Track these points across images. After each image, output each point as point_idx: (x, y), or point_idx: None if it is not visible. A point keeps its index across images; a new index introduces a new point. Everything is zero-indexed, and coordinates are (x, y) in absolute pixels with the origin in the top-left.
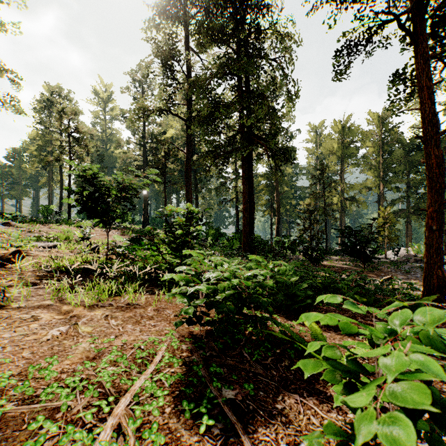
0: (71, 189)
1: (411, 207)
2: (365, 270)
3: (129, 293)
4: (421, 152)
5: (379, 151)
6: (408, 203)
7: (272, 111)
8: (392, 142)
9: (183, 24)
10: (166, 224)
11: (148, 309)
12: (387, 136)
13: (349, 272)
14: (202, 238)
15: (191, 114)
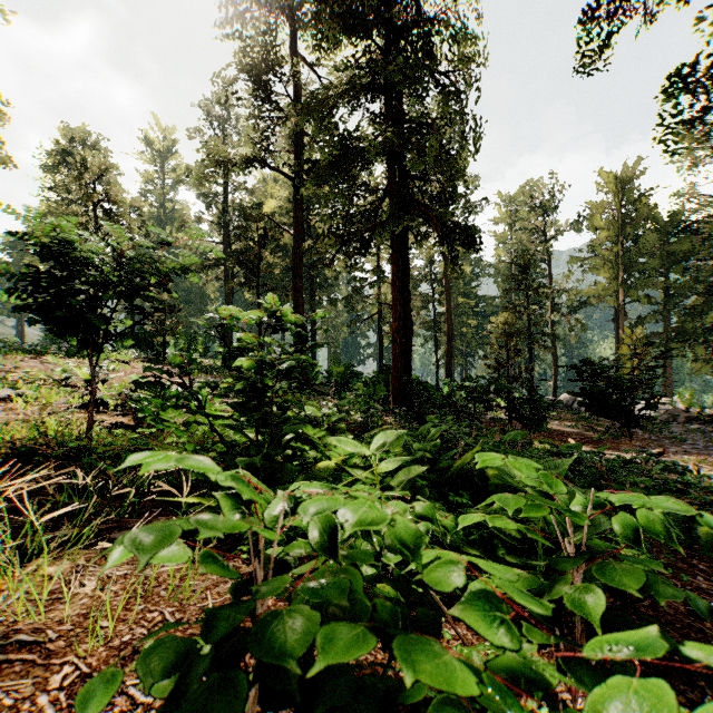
0: (6, 266)
1: (671, 329)
2: (606, 437)
3: (64, 556)
4: (689, 238)
5: (617, 236)
6: (665, 322)
7: (445, 155)
8: (639, 221)
9: (288, 9)
10: (227, 349)
11: (51, 682)
12: (631, 212)
13: (577, 439)
14: (322, 381)
15: (302, 166)
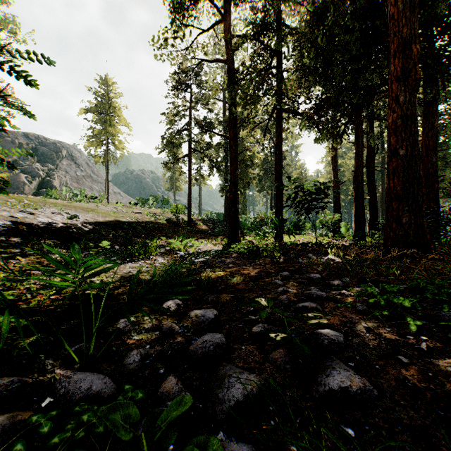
0: None
1: None
2: None
3: None
4: None
5: None
6: None
7: None
8: None
9: None
10: None
11: None
12: None
13: None
14: None
15: None
